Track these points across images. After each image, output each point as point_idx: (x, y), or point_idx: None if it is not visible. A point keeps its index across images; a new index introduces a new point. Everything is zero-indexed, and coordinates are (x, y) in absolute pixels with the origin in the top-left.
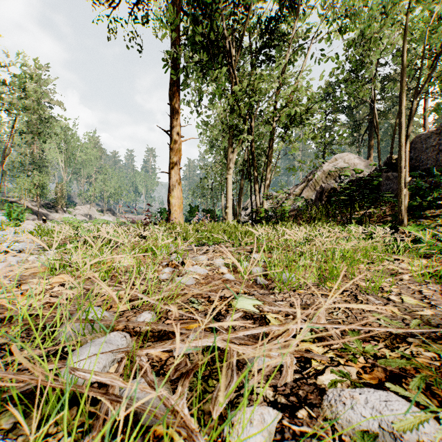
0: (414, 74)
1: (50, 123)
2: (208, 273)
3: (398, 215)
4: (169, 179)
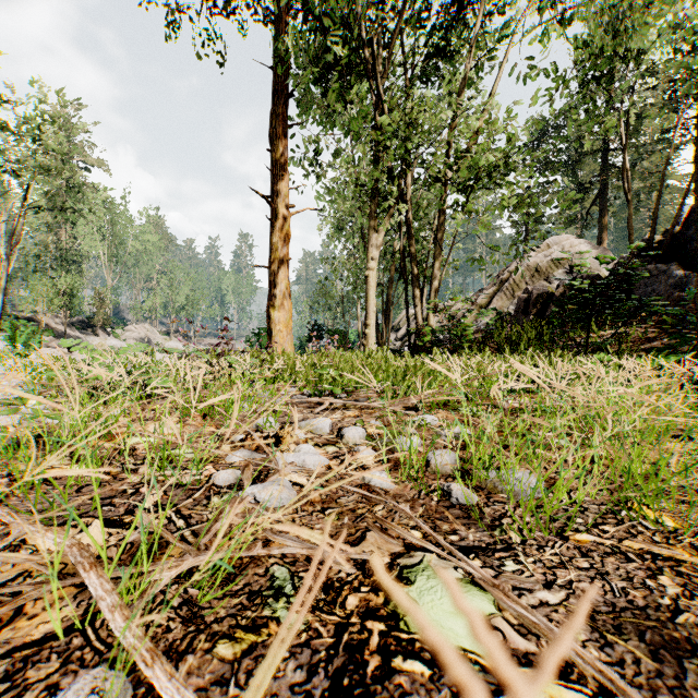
0: (692, 94)
1: (84, 194)
2: (331, 467)
3: (697, 336)
4: (269, 279)
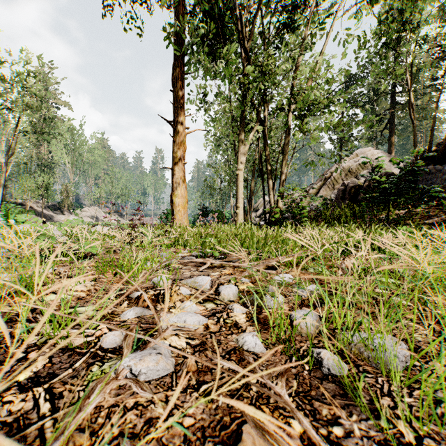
0: None
1: (55, 123)
2: (208, 327)
3: None
4: (172, 176)
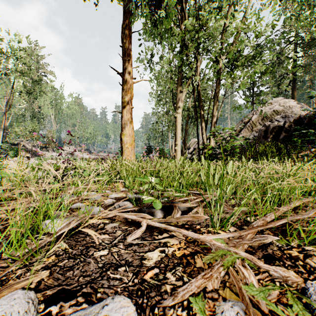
0: None
1: (41, 85)
2: None
3: None
4: (121, 118)
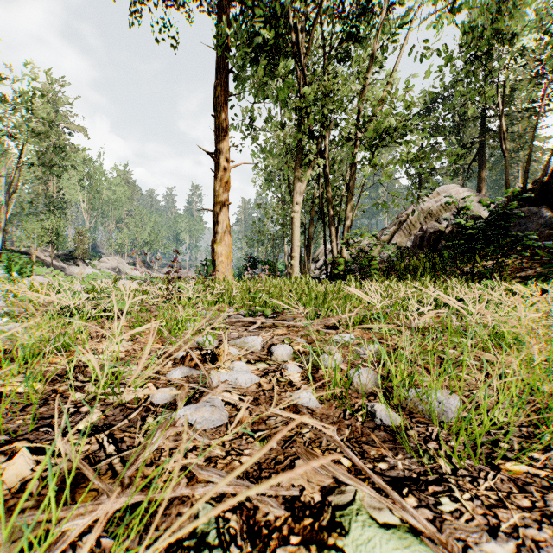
0: None
1: (67, 153)
2: (261, 385)
3: None
4: (213, 219)
